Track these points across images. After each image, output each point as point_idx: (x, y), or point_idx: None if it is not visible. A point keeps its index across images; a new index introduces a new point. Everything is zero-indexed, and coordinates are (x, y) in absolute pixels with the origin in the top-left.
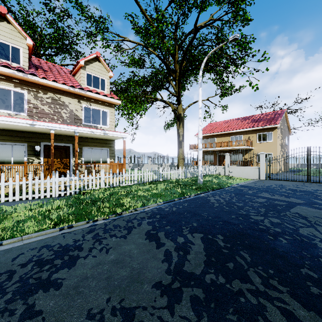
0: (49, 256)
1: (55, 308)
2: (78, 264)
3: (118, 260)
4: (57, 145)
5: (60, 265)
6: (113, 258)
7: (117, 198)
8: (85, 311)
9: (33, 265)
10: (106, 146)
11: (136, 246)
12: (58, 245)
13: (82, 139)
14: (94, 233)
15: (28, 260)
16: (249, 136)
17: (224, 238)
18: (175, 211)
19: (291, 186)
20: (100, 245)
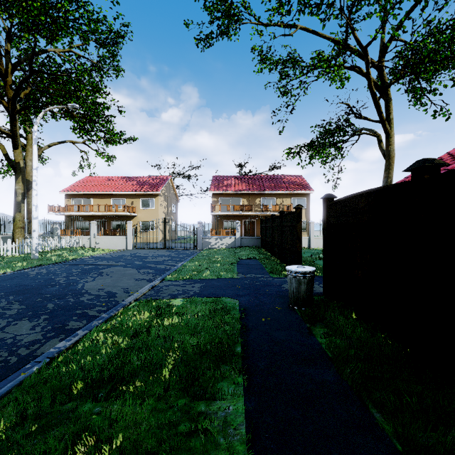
0: None
1: None
2: None
3: None
4: None
5: None
6: None
7: None
8: None
9: None
10: None
11: None
12: None
13: None
14: None
15: None
16: (133, 201)
17: (6, 293)
18: None
19: (141, 254)
20: None
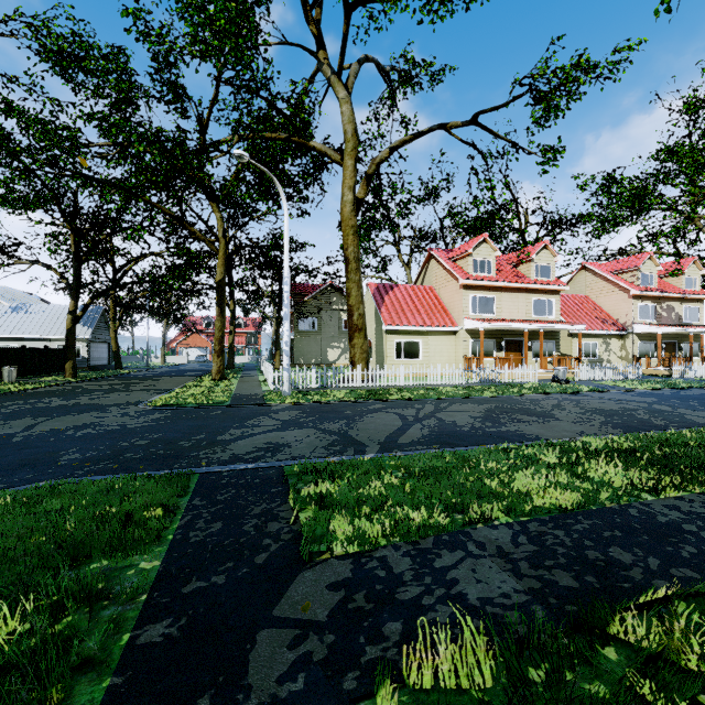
0: None
1: None
2: None
3: None
4: (669, 342)
5: None
6: None
7: None
8: None
9: None
10: (698, 340)
11: None
12: None
13: (682, 335)
14: None
15: None
16: None
17: None
18: None
19: None
20: None
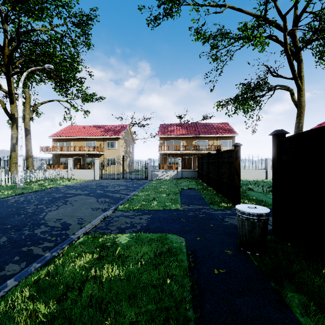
0: None
1: None
2: None
3: None
4: None
5: None
6: None
7: None
8: None
9: None
10: None
11: None
12: None
13: None
14: None
15: None
16: (101, 143)
17: None
18: None
19: (104, 183)
20: None
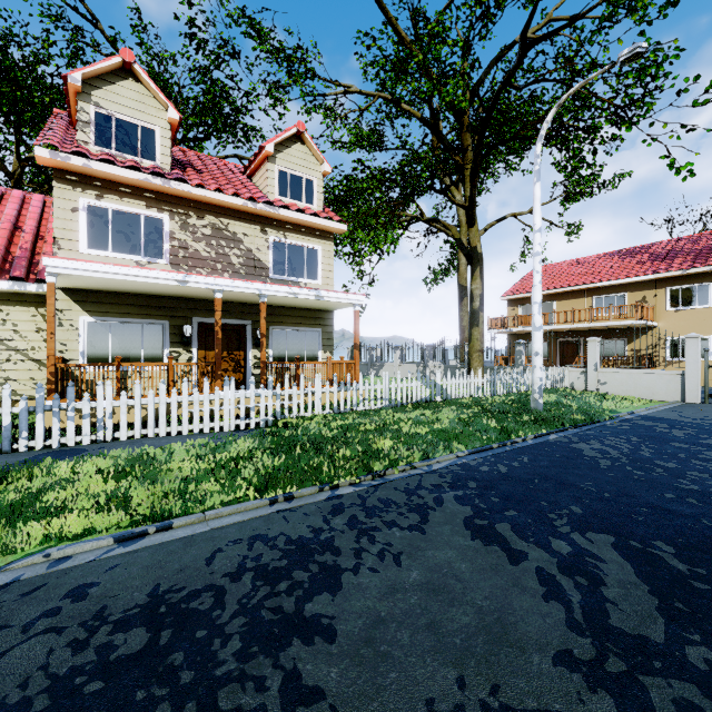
0: (275, 560)
1: (346, 687)
2: (348, 586)
3: (434, 584)
4: (222, 324)
5: (308, 584)
6: (419, 578)
7: (362, 438)
8: (421, 705)
9: (253, 578)
10: (317, 323)
11: (459, 554)
12: (283, 538)
13: (269, 309)
14: (346, 515)
15: (238, 566)
16: (644, 295)
17: (677, 550)
18: (507, 473)
19: None
20: (373, 544)
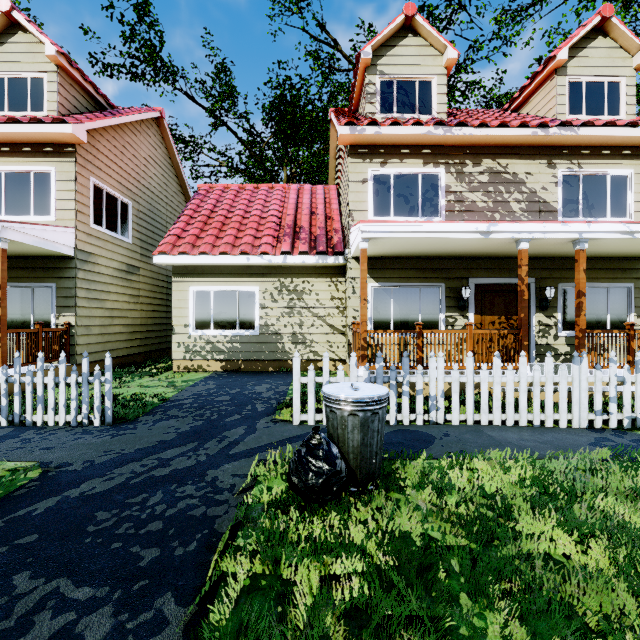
0: None
1: None
2: None
3: None
4: (499, 283)
5: None
6: None
7: None
8: None
9: None
10: (625, 276)
11: None
12: None
13: (557, 262)
14: None
15: None
16: None
17: None
18: None
19: None
20: None
